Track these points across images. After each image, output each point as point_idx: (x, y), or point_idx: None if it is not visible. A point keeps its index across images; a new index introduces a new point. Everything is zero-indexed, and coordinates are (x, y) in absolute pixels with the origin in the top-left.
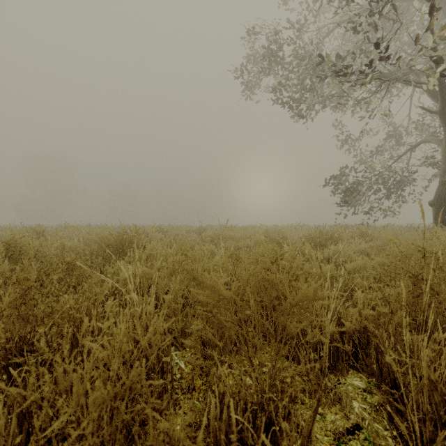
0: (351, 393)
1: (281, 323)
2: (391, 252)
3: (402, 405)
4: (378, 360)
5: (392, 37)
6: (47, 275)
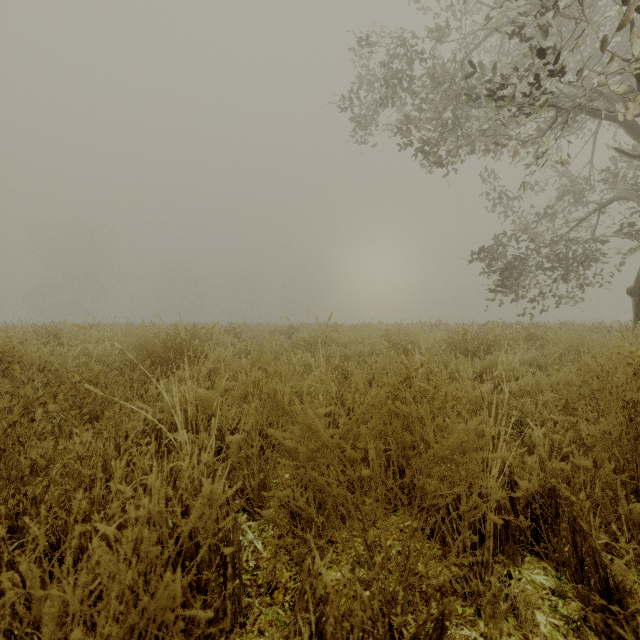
0: (531, 597)
1: (419, 485)
2: (583, 366)
3: (631, 634)
4: (575, 544)
5: (576, 42)
6: (42, 404)
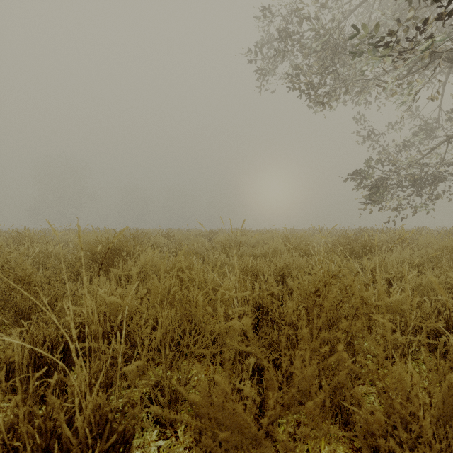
0: None
1: None
2: None
3: None
4: None
5: None
6: None
